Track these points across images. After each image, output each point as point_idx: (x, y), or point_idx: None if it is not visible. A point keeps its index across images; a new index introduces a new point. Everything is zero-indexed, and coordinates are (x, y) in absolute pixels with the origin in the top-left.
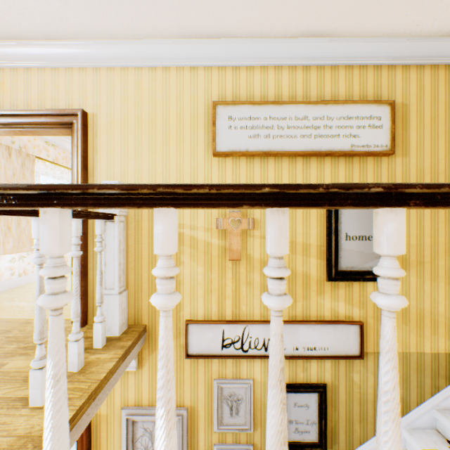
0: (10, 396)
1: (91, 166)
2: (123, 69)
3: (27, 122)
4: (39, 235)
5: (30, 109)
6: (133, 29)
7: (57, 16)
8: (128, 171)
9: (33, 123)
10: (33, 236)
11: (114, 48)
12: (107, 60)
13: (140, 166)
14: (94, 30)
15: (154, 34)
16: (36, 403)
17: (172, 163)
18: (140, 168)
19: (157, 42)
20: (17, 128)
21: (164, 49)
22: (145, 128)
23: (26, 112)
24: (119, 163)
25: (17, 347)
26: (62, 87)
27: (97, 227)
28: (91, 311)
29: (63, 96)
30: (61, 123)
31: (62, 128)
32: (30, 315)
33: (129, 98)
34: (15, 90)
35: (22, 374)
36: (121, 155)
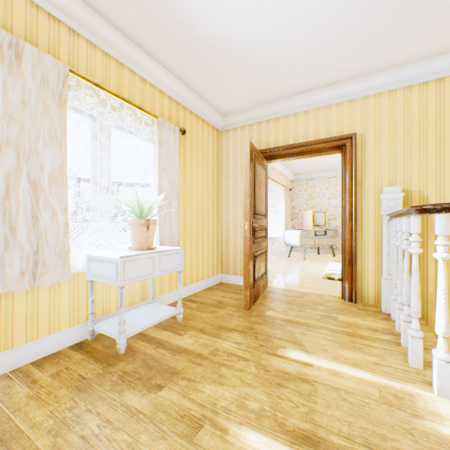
0: (375, 337)
1: (358, 177)
2: (390, 92)
3: (307, 150)
4: (409, 230)
5: (307, 140)
6: (413, 56)
7: (350, 68)
8: (395, 178)
9: (312, 150)
10: (403, 230)
11: (385, 77)
12: (376, 88)
13: (408, 172)
14: (373, 68)
15: (434, 54)
16: (407, 345)
17: (446, 166)
18: (408, 174)
19: (435, 59)
20: (297, 155)
21: (441, 63)
22: (414, 138)
23: (309, 143)
24: (386, 171)
25: (325, 308)
26: (332, 119)
27: (394, 225)
28: (359, 292)
29: (334, 126)
30: (334, 146)
31: (332, 150)
32: (297, 289)
33: (397, 115)
34: (296, 128)
35: (359, 325)
36: (388, 164)
